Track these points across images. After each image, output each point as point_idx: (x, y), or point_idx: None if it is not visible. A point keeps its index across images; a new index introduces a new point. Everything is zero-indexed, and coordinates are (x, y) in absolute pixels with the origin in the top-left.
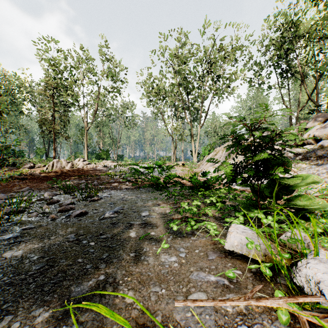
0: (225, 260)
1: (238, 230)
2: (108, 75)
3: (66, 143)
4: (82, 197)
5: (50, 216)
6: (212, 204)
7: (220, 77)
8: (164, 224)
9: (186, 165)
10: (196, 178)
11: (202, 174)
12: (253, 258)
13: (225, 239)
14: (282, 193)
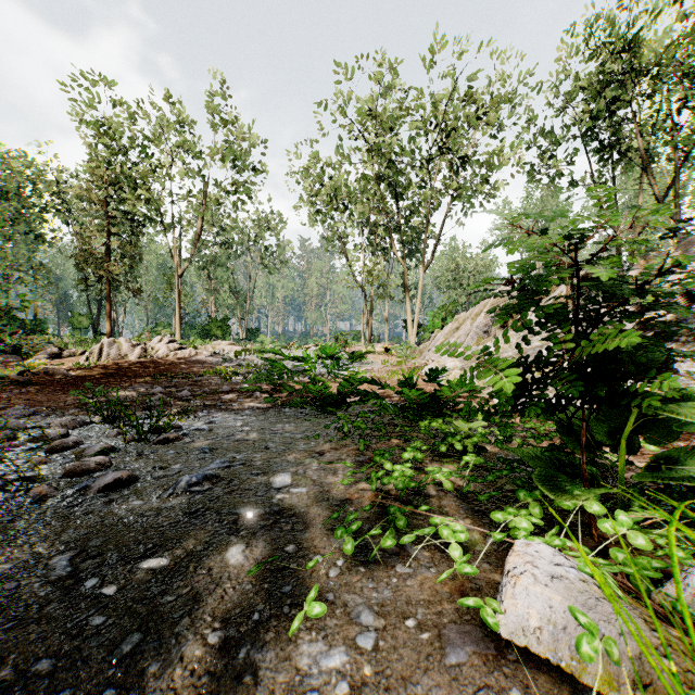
0: (500, 668)
1: (538, 571)
2: (226, 157)
3: (137, 304)
4: (137, 432)
5: (35, 491)
6: (452, 452)
7: (466, 161)
8: (325, 520)
9: (393, 352)
10: (413, 384)
11: (428, 375)
12: (599, 688)
13: (498, 598)
14: (644, 437)
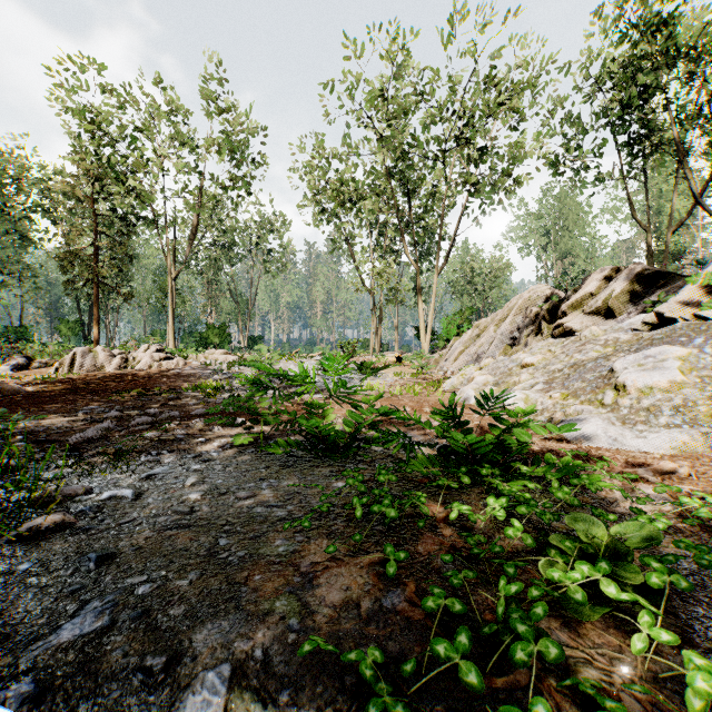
0: None
1: None
2: (222, 148)
3: (131, 310)
4: None
5: None
6: None
7: (485, 153)
8: None
9: (406, 362)
10: (456, 415)
11: (480, 403)
12: None
13: None
14: None
